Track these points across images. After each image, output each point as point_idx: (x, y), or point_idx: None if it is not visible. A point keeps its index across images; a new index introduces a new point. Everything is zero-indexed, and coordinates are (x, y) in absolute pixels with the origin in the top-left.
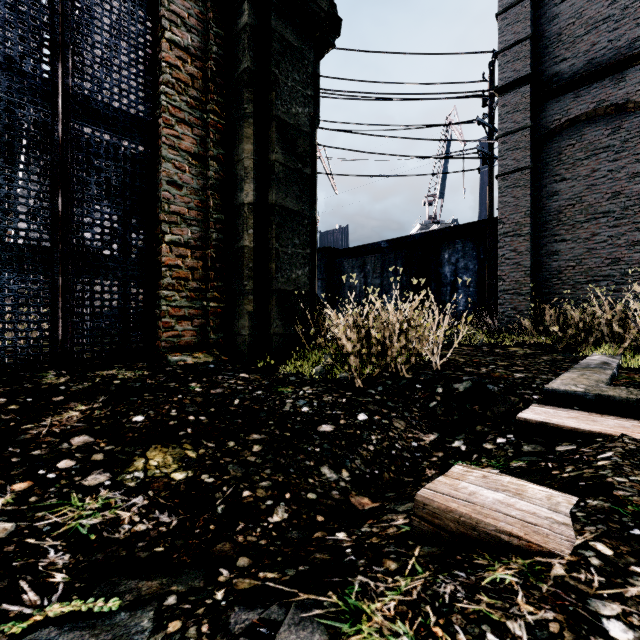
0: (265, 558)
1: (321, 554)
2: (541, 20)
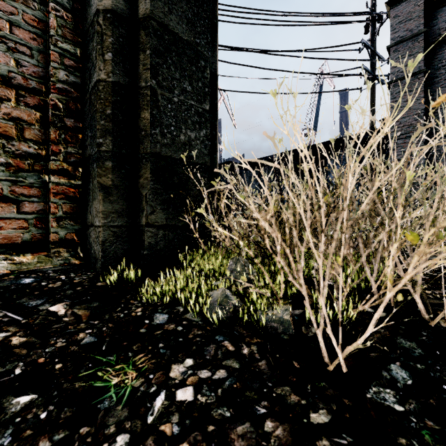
0: None
1: None
2: None
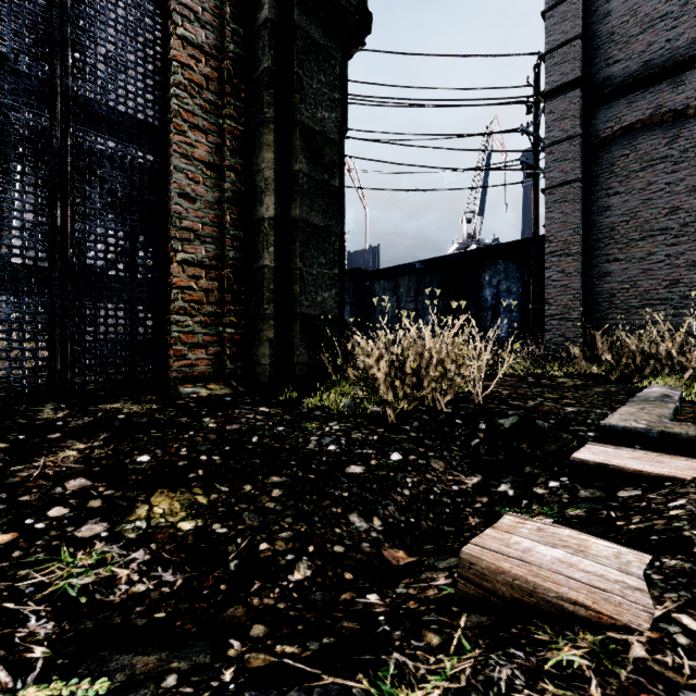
0: (284, 626)
1: (349, 622)
2: (592, 18)
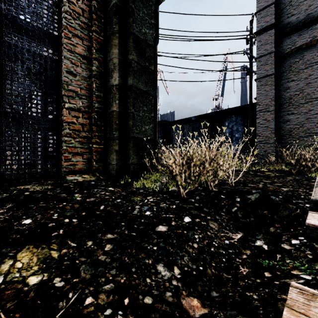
0: None
1: None
2: None
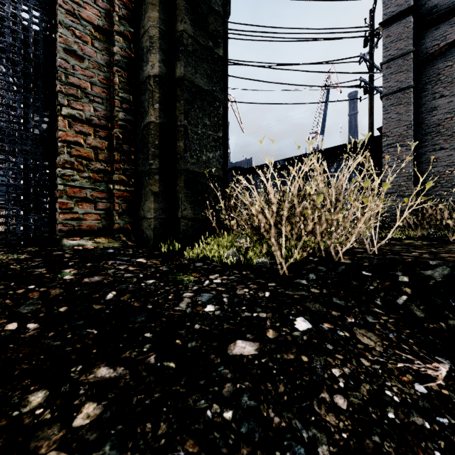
0: None
1: None
2: None
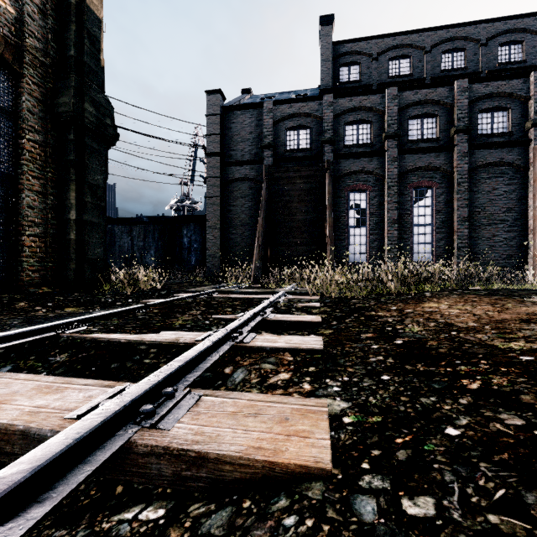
0: None
1: None
2: (225, 126)
